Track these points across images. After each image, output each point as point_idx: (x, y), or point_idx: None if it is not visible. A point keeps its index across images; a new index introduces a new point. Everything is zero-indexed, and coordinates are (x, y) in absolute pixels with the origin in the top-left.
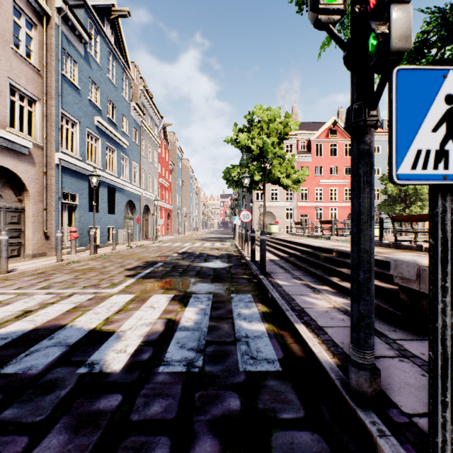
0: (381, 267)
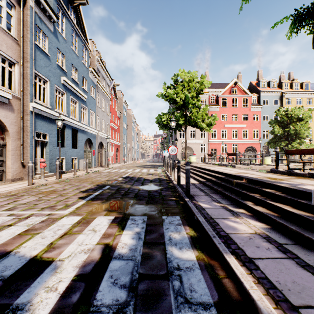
0: (290, 194)
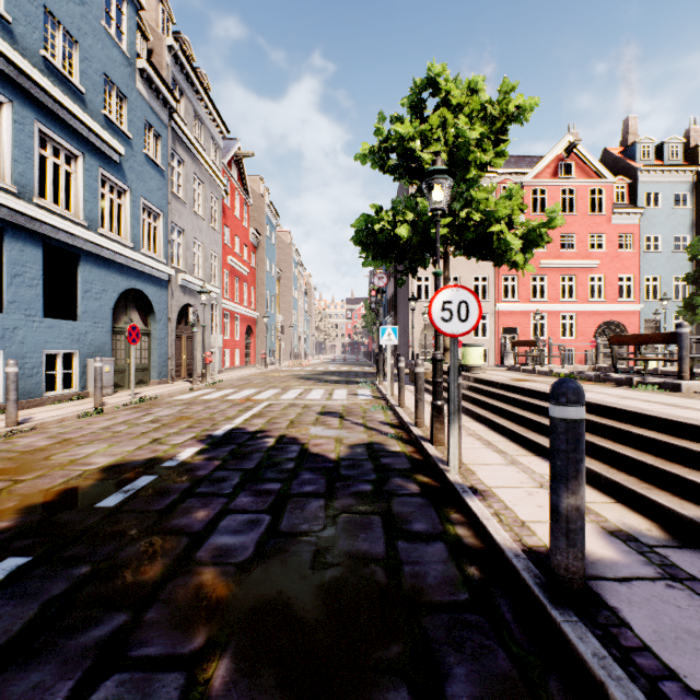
0: None
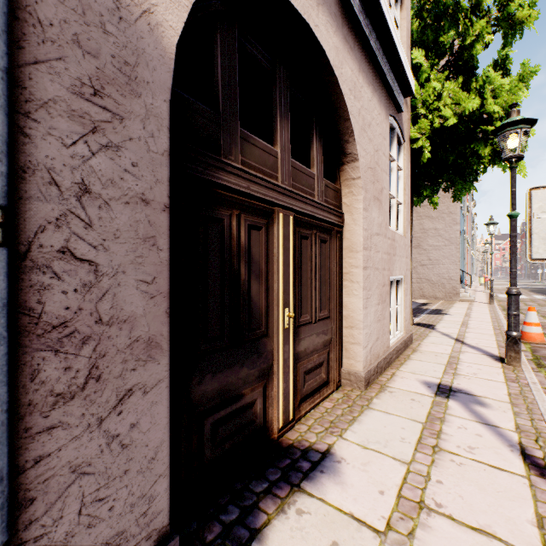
0: None
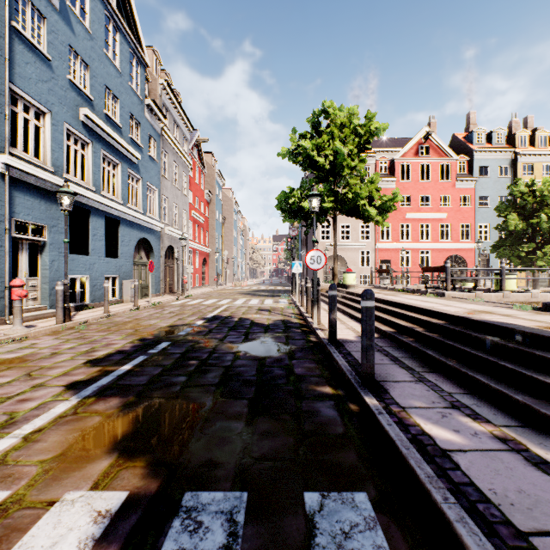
0: None
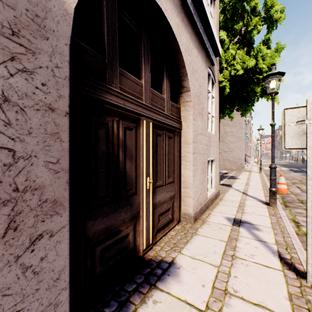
0: None
